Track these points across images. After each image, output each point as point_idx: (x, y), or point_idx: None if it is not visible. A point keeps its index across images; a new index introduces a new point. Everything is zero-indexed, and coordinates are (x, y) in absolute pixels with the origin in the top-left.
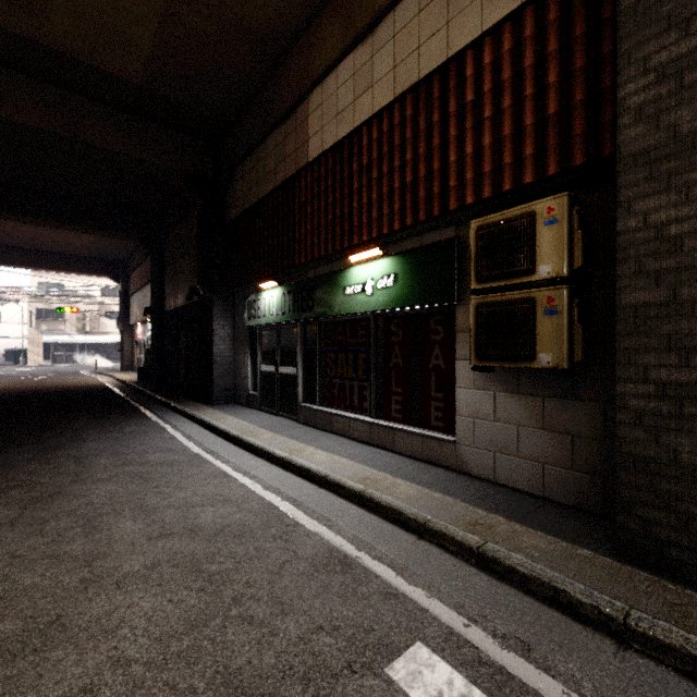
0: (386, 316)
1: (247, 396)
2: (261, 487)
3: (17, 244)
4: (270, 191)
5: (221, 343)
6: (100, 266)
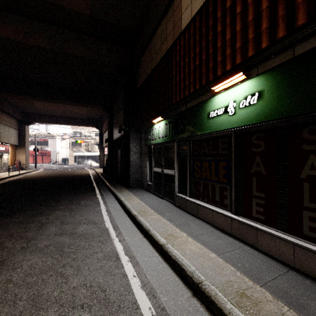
0: (246, 131)
1: (147, 185)
2: (140, 282)
3: (61, 115)
4: (158, 62)
5: (134, 155)
6: (91, 122)
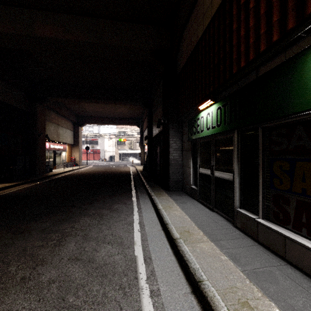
0: None
1: (190, 189)
2: None
3: (106, 115)
4: (207, 25)
5: (174, 152)
6: (133, 121)
